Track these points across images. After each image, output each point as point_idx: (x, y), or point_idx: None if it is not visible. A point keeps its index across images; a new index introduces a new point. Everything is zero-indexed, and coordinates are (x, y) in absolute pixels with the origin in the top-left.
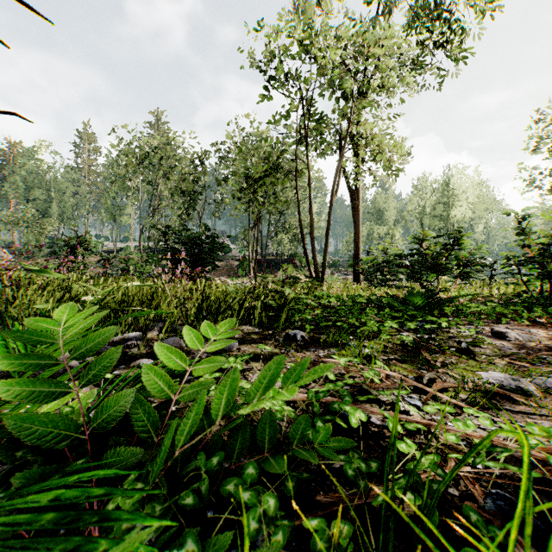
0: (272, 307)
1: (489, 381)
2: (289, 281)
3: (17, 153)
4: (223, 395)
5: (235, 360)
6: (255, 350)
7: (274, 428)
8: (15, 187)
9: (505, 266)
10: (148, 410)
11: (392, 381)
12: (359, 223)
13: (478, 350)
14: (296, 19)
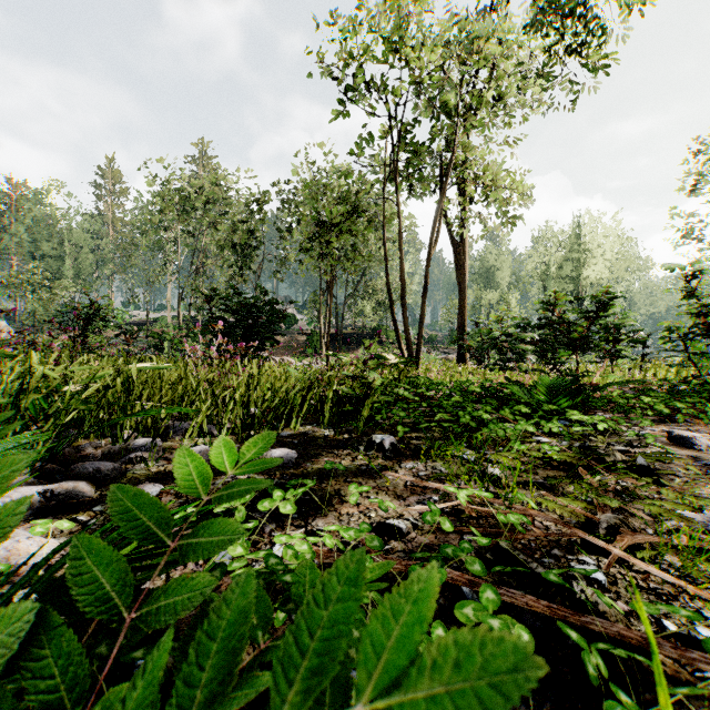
0: (349, 399)
1: (707, 530)
2: (373, 362)
3: (21, 197)
4: (203, 670)
5: (282, 495)
6: (322, 467)
7: (344, 683)
8: (18, 240)
9: (667, 342)
10: (67, 649)
11: (540, 525)
12: (464, 286)
13: (658, 466)
14: (382, 8)
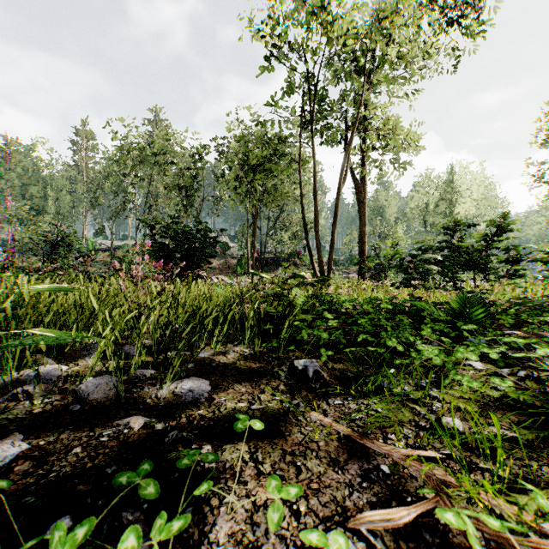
0: (270, 316)
1: None
2: (291, 281)
3: (14, 151)
4: None
5: (135, 548)
6: (237, 406)
7: None
8: (11, 184)
9: (548, 263)
10: None
11: None
12: (364, 218)
13: None
14: None
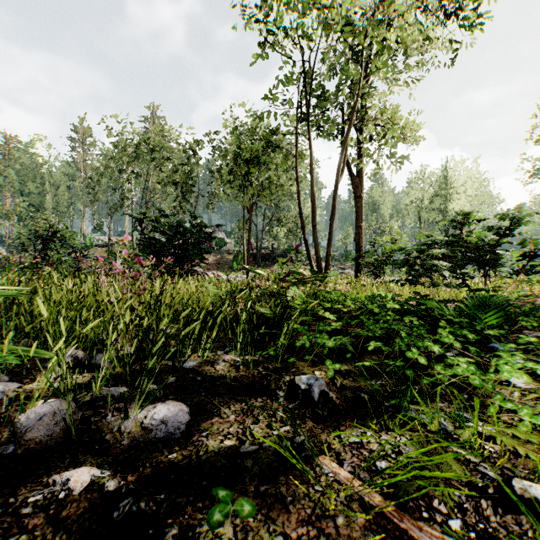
0: (266, 318)
1: None
2: (288, 277)
3: (13, 148)
4: None
5: None
6: (222, 448)
7: None
8: (10, 181)
9: None
10: None
11: None
12: (361, 213)
13: None
14: None
